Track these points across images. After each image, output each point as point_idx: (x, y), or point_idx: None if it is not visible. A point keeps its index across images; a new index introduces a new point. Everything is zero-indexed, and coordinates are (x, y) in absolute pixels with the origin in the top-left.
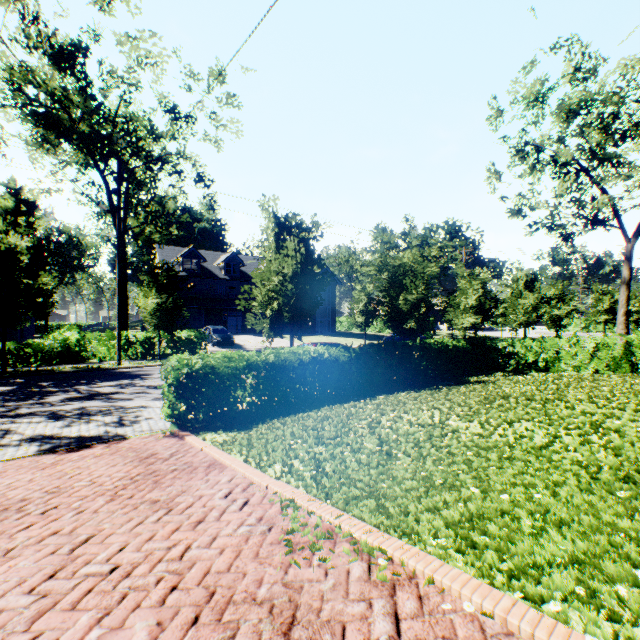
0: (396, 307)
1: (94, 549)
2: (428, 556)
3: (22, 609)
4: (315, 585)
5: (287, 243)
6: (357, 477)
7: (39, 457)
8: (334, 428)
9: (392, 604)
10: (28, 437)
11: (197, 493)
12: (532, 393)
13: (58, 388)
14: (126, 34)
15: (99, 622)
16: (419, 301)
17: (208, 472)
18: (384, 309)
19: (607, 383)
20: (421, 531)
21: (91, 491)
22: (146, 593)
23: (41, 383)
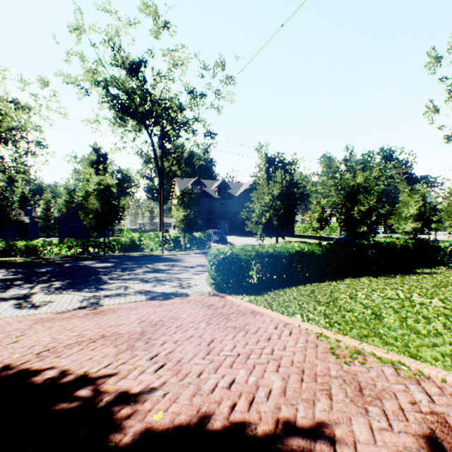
0: (350, 216)
1: (219, 345)
2: (436, 368)
3: (206, 365)
4: (364, 374)
5: (276, 174)
6: (359, 325)
7: (149, 301)
8: (324, 297)
9: (421, 388)
10: (137, 291)
11: (256, 325)
12: None
13: (136, 265)
14: (167, 49)
15: (250, 374)
16: (370, 211)
17: (254, 315)
18: (340, 217)
19: None
20: (423, 356)
21: (193, 319)
22: (265, 366)
23: (126, 262)
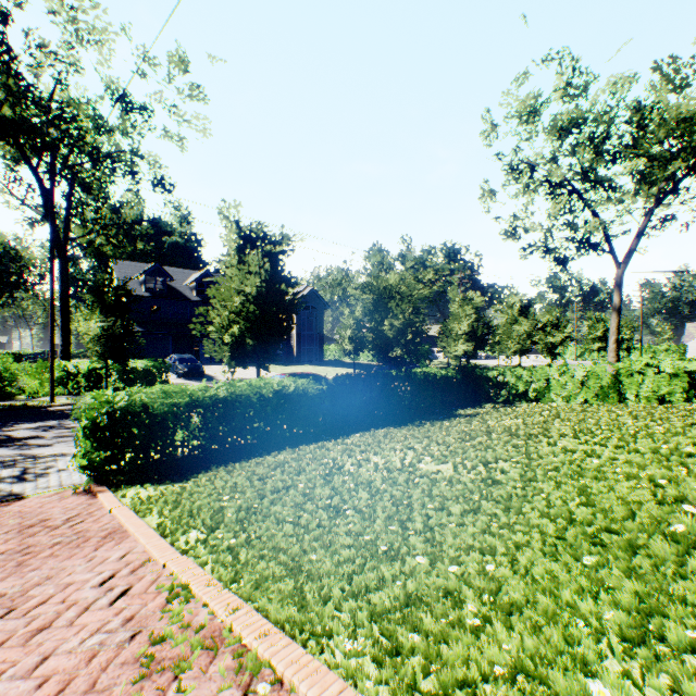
0: (382, 333)
1: None
2: (329, 675)
3: None
4: None
5: (249, 257)
6: (285, 546)
7: None
8: (285, 477)
9: None
10: None
11: (66, 580)
12: (517, 427)
13: None
14: (60, 1)
15: None
16: (406, 327)
17: (100, 545)
18: (369, 335)
19: (594, 414)
20: (336, 629)
21: None
22: None
23: None
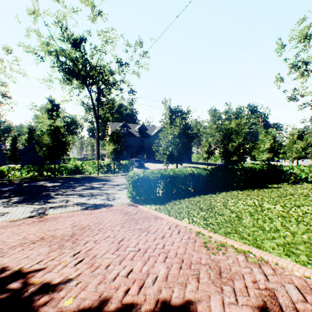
0: (227, 149)
1: (127, 243)
2: (272, 255)
3: (114, 258)
4: (224, 261)
5: (176, 120)
6: (226, 225)
7: (83, 211)
8: (206, 205)
9: (261, 270)
10: (75, 203)
11: (156, 227)
12: (307, 193)
13: (78, 184)
14: (101, 30)
15: (144, 264)
16: (239, 146)
17: (156, 220)
18: (220, 150)
19: None
20: (265, 246)
21: (112, 224)
22: (156, 258)
23: (70, 182)
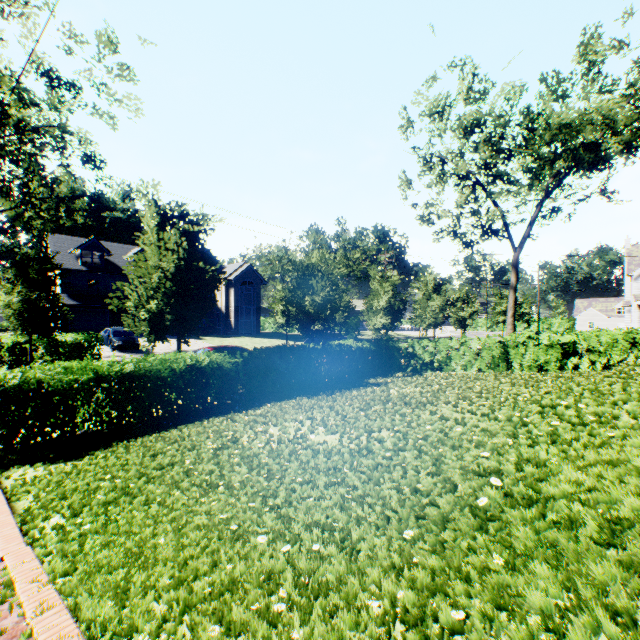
0: (304, 308)
1: None
2: None
3: None
4: None
5: (165, 235)
6: (138, 530)
7: None
8: (177, 452)
9: None
10: None
11: None
12: (412, 396)
13: None
14: None
15: None
16: (326, 302)
17: None
18: (294, 310)
19: (482, 382)
20: (141, 626)
21: None
22: None
23: None
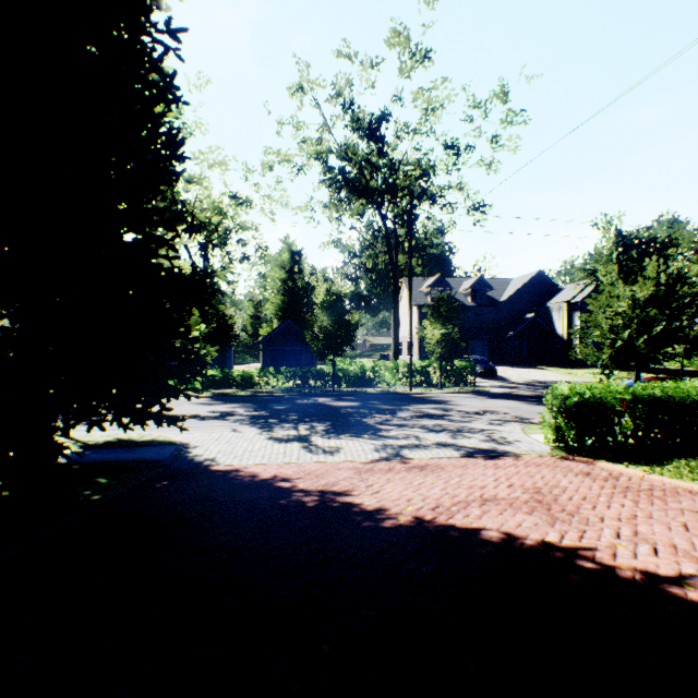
0: None
1: None
2: None
3: None
4: None
5: (650, 263)
6: None
7: (468, 459)
8: None
9: None
10: (436, 442)
11: None
12: None
13: (390, 406)
14: (420, 89)
15: None
16: None
17: None
18: None
19: None
20: None
21: (592, 492)
22: None
23: (370, 401)
